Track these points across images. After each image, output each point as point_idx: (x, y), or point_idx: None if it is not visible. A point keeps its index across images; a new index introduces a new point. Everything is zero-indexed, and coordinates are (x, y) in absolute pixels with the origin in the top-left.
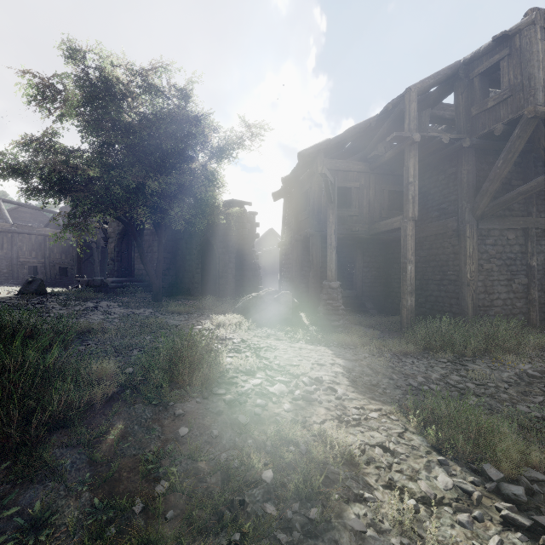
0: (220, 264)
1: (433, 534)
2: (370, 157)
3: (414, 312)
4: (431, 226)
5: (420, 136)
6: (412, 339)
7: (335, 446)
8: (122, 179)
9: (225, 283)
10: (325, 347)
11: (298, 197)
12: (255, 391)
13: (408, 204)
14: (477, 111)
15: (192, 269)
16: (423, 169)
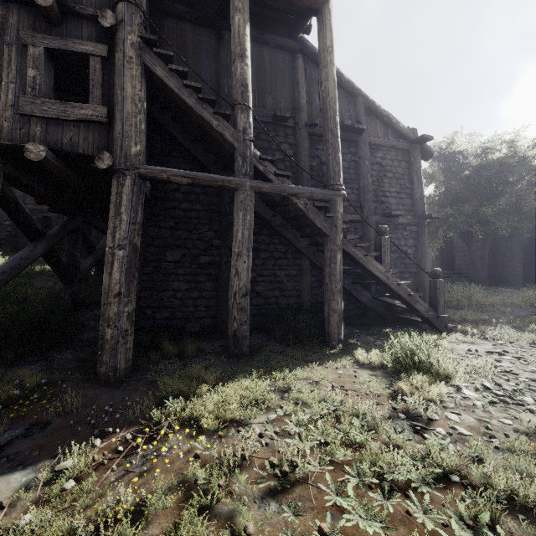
0: None
1: None
2: None
3: None
4: None
5: None
6: None
7: None
8: (462, 209)
9: None
10: None
11: None
12: None
13: None
14: None
15: (512, 264)
16: None
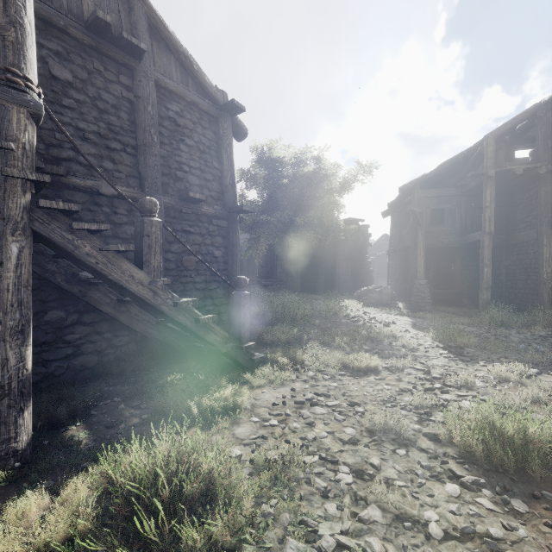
0: (339, 268)
1: (411, 343)
2: (459, 185)
3: (489, 303)
4: (518, 235)
5: (494, 172)
6: (479, 319)
7: (391, 333)
8: (281, 217)
9: (343, 283)
10: (407, 317)
11: (401, 217)
12: (362, 321)
13: (485, 223)
14: (551, 144)
15: (317, 272)
16: (514, 188)
